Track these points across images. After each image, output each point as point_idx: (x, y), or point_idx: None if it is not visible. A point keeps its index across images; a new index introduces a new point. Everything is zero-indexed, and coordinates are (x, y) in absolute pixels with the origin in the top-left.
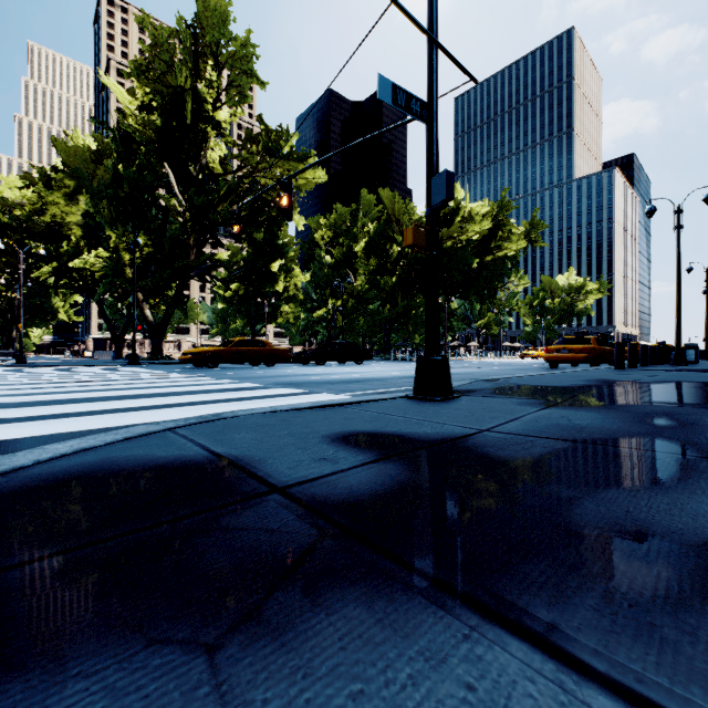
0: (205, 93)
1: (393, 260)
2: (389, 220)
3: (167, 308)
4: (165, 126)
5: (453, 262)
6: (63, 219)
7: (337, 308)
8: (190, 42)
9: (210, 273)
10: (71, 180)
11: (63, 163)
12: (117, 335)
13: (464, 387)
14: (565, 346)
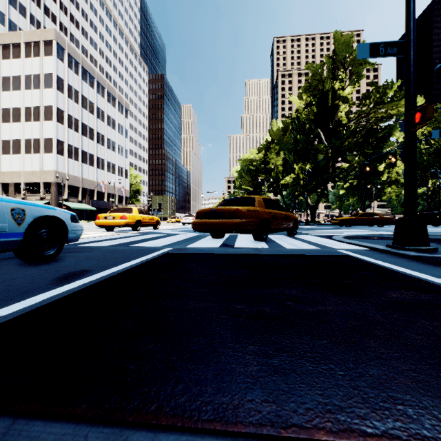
0: (338, 86)
1: None
2: None
3: (318, 198)
4: (318, 111)
5: None
6: (275, 164)
7: (437, 185)
8: (331, 65)
9: (339, 177)
10: (277, 147)
11: (271, 139)
12: (290, 211)
13: None
14: None
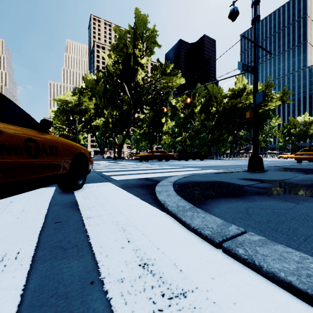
0: (137, 54)
1: (212, 114)
2: (211, 96)
3: (124, 138)
4: (123, 69)
5: (242, 114)
6: (88, 107)
7: (186, 136)
8: (133, 35)
9: (138, 124)
10: (90, 92)
11: (85, 85)
12: (102, 149)
13: (265, 168)
14: (306, 152)
